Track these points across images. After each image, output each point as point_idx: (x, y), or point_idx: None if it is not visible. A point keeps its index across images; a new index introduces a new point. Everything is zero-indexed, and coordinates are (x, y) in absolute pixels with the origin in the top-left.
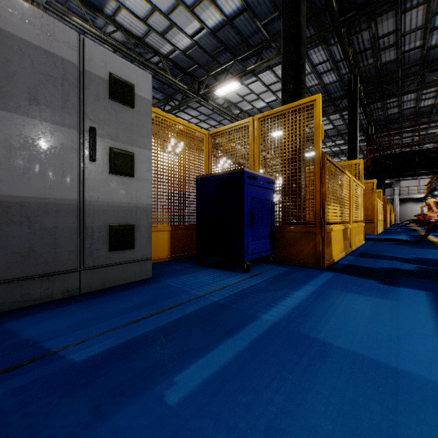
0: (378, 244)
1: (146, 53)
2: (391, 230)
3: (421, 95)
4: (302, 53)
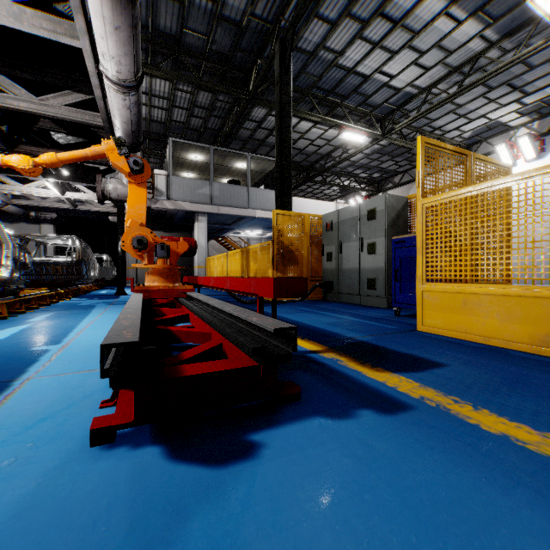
0: None
1: None
2: None
3: None
4: None
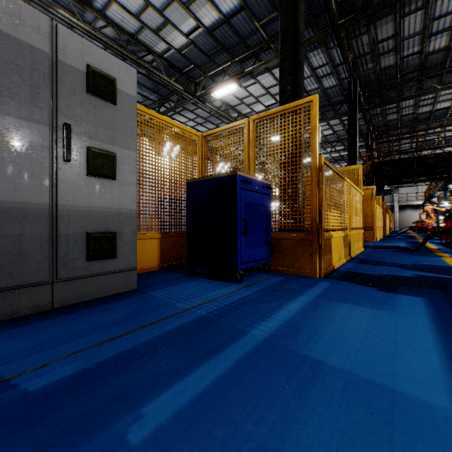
0: (377, 252)
1: (139, 51)
2: (391, 237)
3: (419, 101)
4: (300, 54)
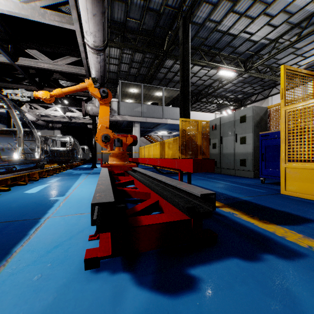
0: None
1: None
2: None
3: None
4: None
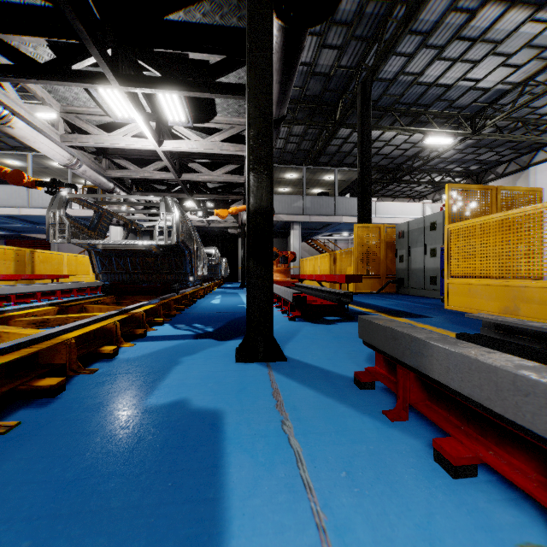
0: None
1: None
2: None
3: None
4: None
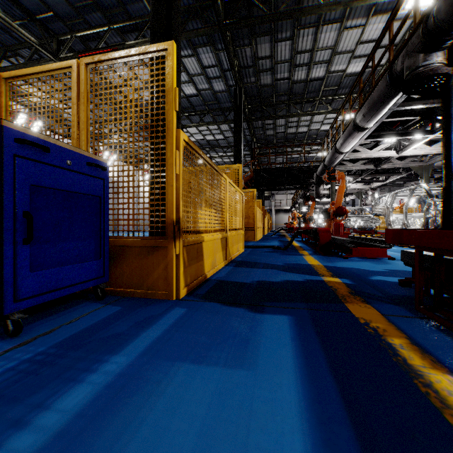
0: (255, 252)
1: None
2: (268, 236)
3: (288, 123)
4: (175, 20)
